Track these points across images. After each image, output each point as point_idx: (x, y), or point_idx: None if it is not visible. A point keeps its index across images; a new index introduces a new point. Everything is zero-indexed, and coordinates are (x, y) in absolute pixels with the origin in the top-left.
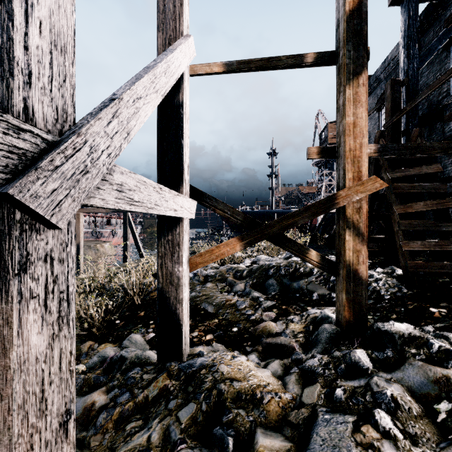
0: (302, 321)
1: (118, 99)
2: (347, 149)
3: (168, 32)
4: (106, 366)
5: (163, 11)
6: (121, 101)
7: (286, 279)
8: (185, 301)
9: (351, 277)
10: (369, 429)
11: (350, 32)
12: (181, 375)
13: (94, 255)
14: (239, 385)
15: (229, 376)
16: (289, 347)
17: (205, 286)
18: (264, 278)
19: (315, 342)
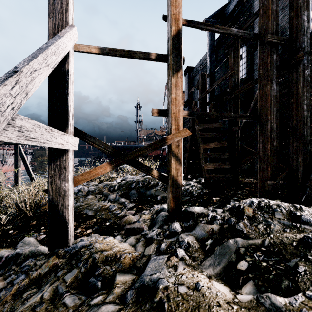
0: (150, 213)
1: (19, 72)
2: (172, 112)
3: (57, 20)
4: (2, 263)
5: (53, 4)
6: (22, 73)
7: (142, 189)
8: (70, 206)
9: (174, 184)
10: (174, 258)
11: (174, 47)
12: (67, 255)
13: None
14: (107, 253)
15: (100, 249)
16: (140, 228)
17: (87, 198)
18: (129, 189)
19: (155, 223)
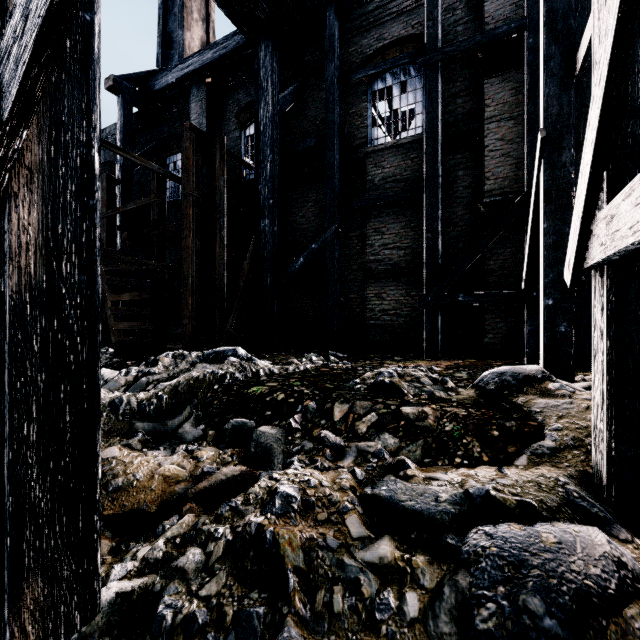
0: None
1: None
2: None
3: None
4: None
5: None
6: None
7: None
8: None
9: None
10: None
11: None
12: None
13: None
14: None
15: None
16: None
17: None
18: None
19: None
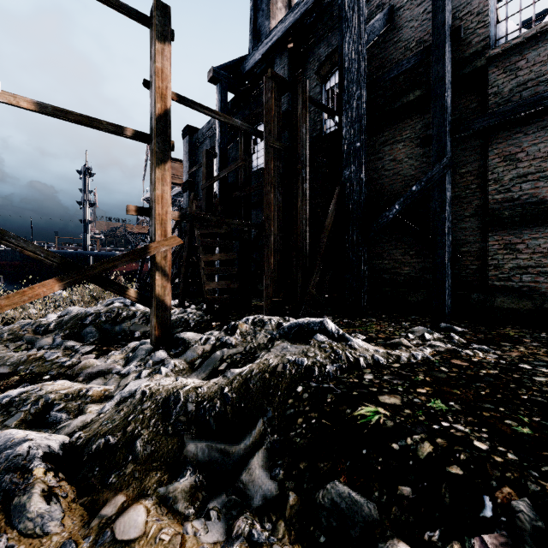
0: (123, 352)
1: None
2: (157, 213)
3: None
4: None
5: None
6: None
7: (107, 324)
8: None
9: (160, 306)
10: (157, 375)
11: (159, 130)
12: None
13: None
14: (66, 391)
15: (54, 390)
16: (110, 368)
17: None
18: (80, 327)
19: (133, 359)
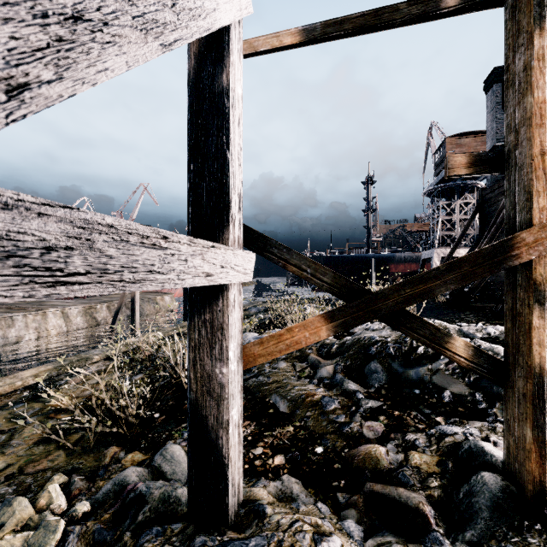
0: (432, 449)
1: None
2: (537, 152)
3: None
4: (119, 509)
5: None
6: None
7: (397, 363)
8: (233, 423)
9: (544, 398)
10: None
11: None
12: None
13: (153, 309)
14: None
15: None
16: (416, 513)
17: (277, 366)
18: (363, 359)
19: (467, 510)
